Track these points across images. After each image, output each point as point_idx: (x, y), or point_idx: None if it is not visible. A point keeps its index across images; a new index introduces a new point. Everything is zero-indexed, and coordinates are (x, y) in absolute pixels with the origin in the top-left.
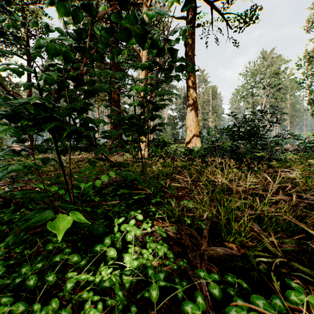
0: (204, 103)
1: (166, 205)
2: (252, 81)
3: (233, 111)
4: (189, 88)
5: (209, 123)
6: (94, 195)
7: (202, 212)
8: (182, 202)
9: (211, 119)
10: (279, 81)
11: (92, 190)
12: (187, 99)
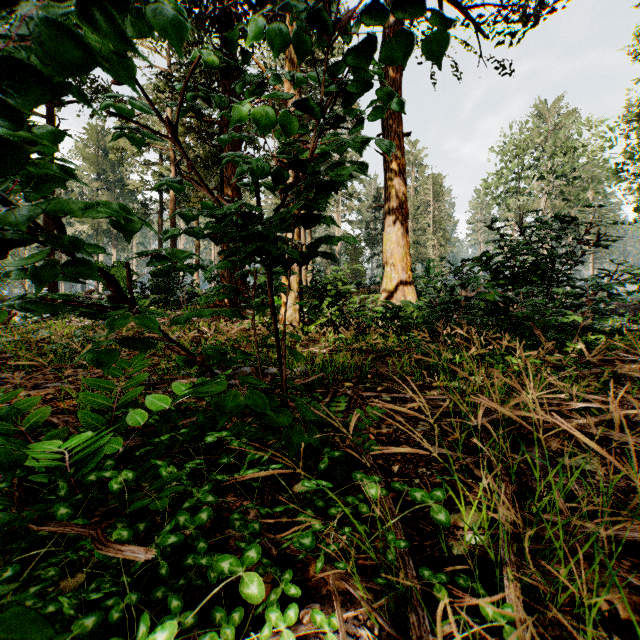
0: (417, 210)
1: (351, 499)
2: (519, 162)
3: (495, 219)
4: (390, 172)
5: (428, 251)
6: (139, 443)
7: (487, 548)
8: (394, 468)
9: (432, 242)
10: (574, 162)
11: (120, 439)
12: (385, 196)
